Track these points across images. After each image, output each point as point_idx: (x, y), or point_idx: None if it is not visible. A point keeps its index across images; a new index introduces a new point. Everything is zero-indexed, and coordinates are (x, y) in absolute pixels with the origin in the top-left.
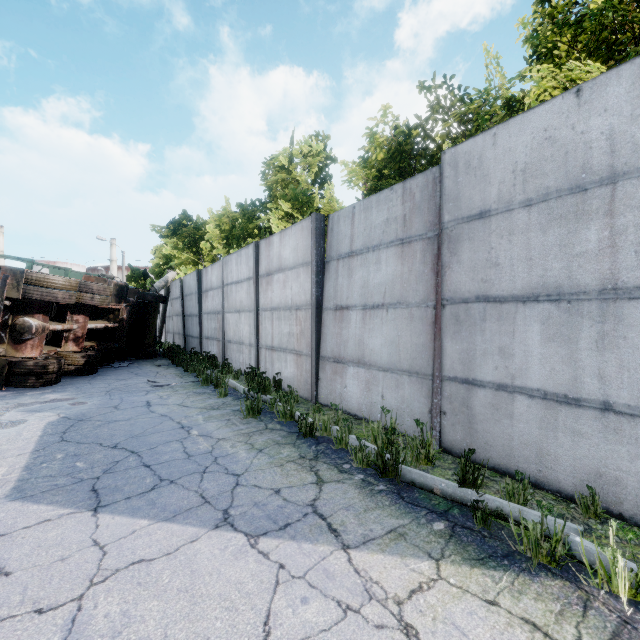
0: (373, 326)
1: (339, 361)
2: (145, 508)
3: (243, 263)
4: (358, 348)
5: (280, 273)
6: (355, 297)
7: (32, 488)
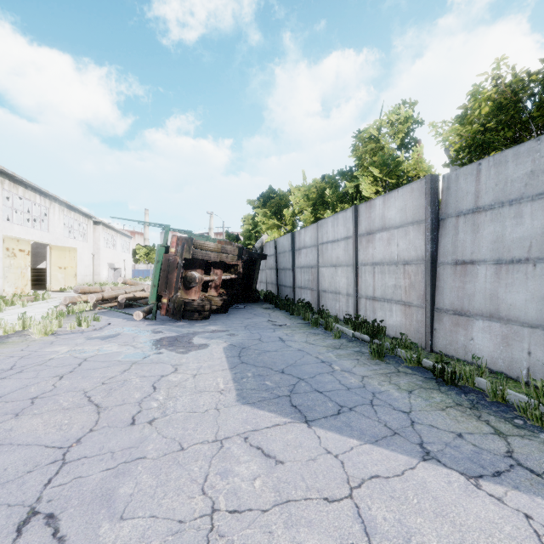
0: (512, 281)
1: (461, 314)
2: (345, 429)
3: (340, 225)
4: (489, 302)
5: (383, 232)
6: (483, 252)
7: (249, 397)
